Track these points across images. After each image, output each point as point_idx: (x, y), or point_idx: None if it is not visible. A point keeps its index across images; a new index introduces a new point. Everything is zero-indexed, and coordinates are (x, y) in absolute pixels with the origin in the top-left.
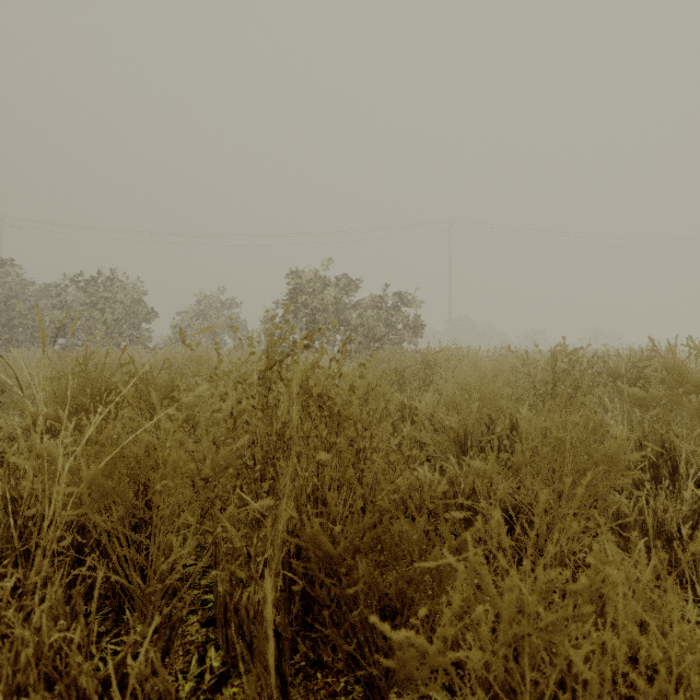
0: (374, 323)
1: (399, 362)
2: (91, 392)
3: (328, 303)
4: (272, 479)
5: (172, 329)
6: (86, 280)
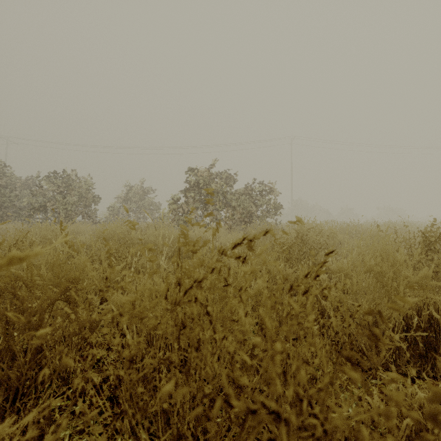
0: (247, 204)
1: None
2: None
3: (216, 191)
4: None
5: (111, 208)
6: (53, 176)
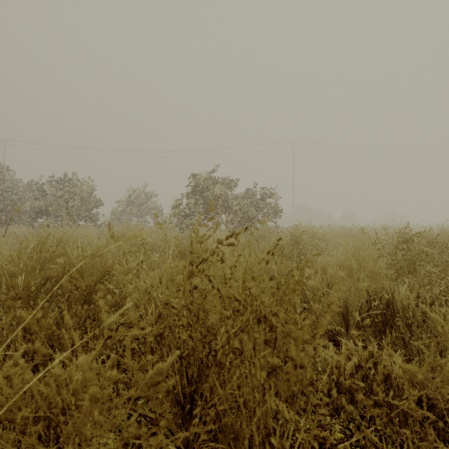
0: (248, 208)
1: (271, 238)
2: (25, 284)
3: (217, 195)
4: (199, 381)
5: (113, 212)
6: (56, 180)
